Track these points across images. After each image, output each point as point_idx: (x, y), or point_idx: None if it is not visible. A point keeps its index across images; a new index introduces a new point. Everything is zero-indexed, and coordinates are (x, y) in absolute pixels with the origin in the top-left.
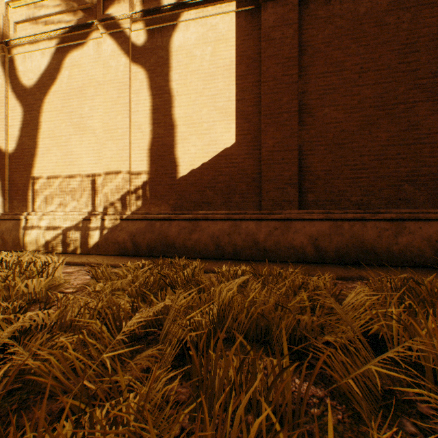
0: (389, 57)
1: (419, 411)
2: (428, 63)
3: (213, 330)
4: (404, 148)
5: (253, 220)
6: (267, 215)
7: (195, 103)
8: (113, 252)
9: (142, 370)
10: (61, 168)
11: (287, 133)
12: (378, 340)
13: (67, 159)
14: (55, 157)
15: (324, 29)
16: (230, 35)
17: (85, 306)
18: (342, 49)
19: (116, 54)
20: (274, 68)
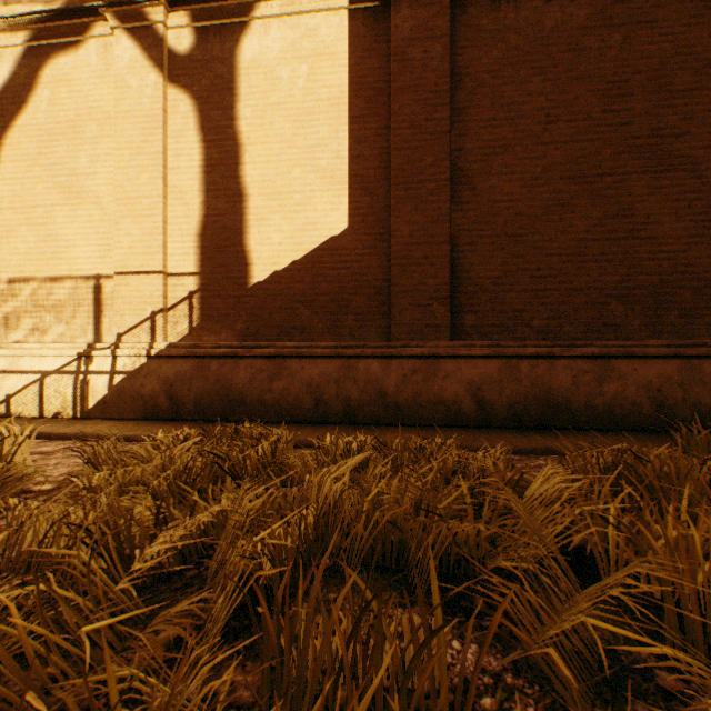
0: (589, 101)
1: (660, 686)
2: (646, 114)
3: (307, 555)
4: (611, 245)
5: (378, 357)
6: (401, 349)
7: (280, 159)
8: (133, 413)
9: (169, 643)
10: (36, 264)
11: (433, 214)
12: (582, 557)
13: (47, 249)
14: (24, 243)
15: (490, 50)
16: (339, 48)
17: (61, 521)
18: (519, 84)
19: (138, 66)
20: (412, 106)
